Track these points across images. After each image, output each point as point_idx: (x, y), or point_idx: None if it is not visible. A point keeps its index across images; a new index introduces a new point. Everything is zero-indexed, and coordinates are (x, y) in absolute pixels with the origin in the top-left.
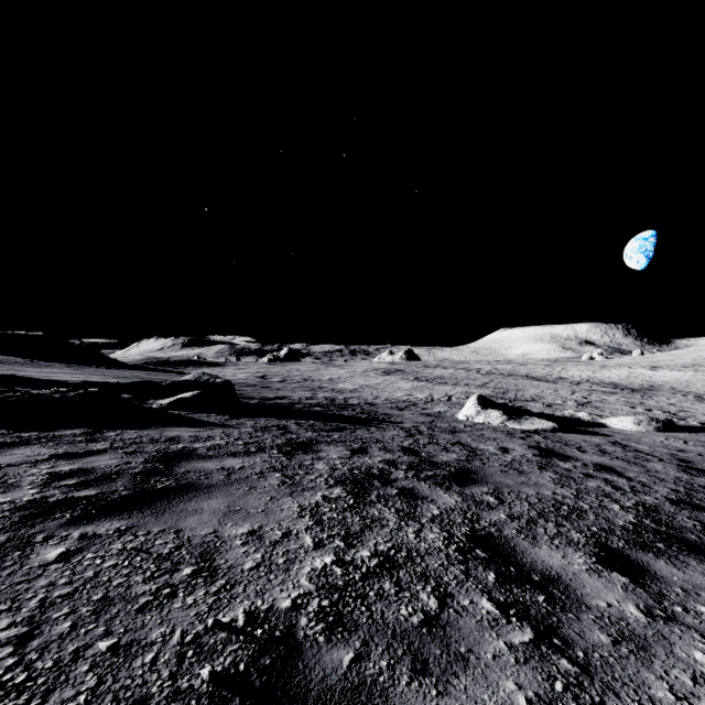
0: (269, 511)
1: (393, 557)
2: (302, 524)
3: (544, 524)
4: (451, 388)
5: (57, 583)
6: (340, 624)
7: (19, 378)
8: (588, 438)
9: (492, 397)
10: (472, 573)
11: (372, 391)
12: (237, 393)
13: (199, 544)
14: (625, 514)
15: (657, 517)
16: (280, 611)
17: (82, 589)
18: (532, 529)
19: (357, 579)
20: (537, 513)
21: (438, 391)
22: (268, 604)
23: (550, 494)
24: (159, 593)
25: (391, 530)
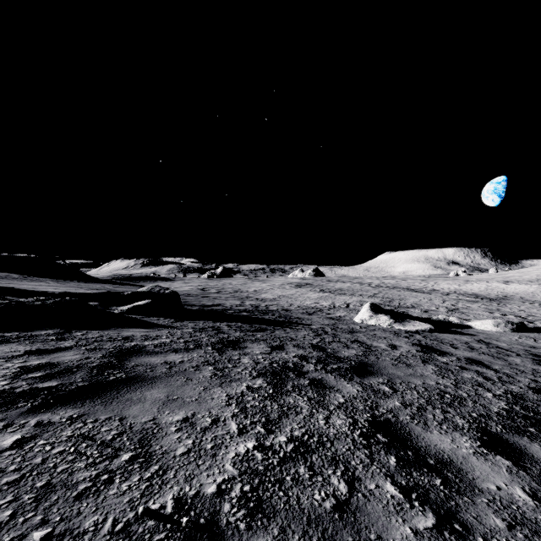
0: (201, 400)
1: (307, 442)
2: (229, 412)
3: (432, 411)
4: (348, 297)
5: (7, 470)
6: (260, 510)
7: (13, 289)
8: (458, 337)
9: (381, 304)
10: (375, 457)
11: (288, 300)
12: (182, 301)
13: (139, 431)
14: (497, 402)
15: (524, 404)
16: (205, 497)
17: (28, 476)
18: (423, 415)
19: (275, 464)
20: (425, 401)
21: (339, 300)
22: (195, 489)
23: (434, 383)
24: (97, 479)
25: (304, 417)
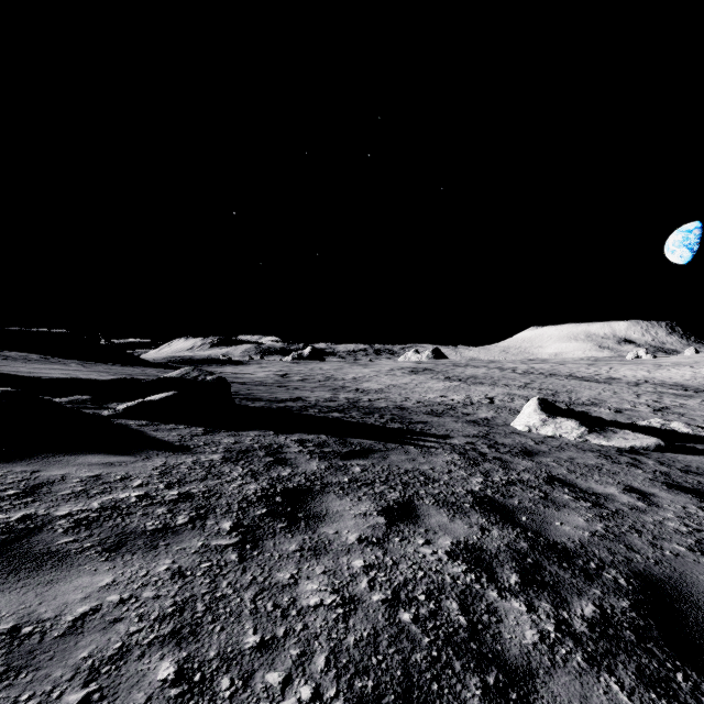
0: None
1: None
2: None
3: None
4: (489, 388)
5: None
6: None
7: None
8: None
9: None
10: None
11: (401, 392)
12: (244, 393)
13: None
14: None
15: None
16: None
17: None
18: None
19: None
20: None
21: (476, 392)
22: None
23: None
24: None
25: None
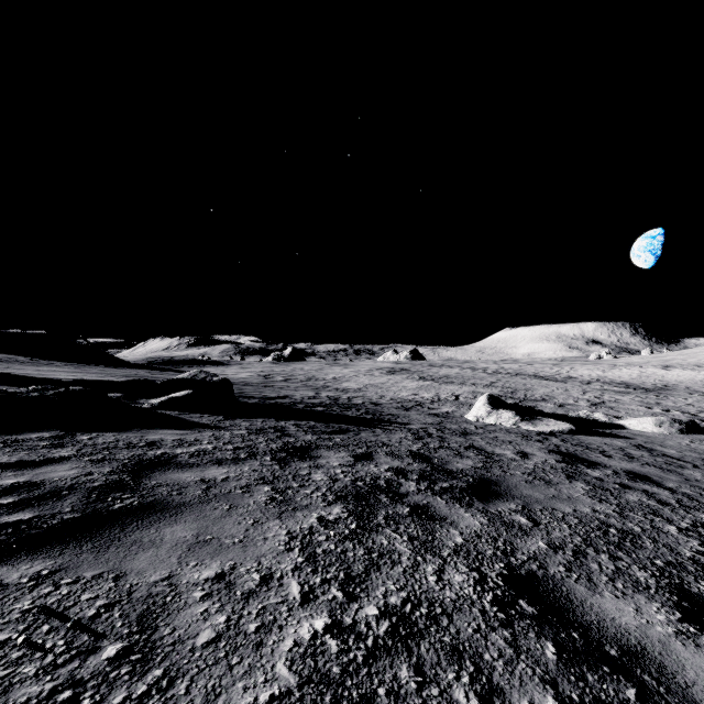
0: (248, 542)
1: (410, 618)
2: (288, 562)
3: (596, 557)
4: (457, 387)
5: None
6: None
7: (11, 376)
8: (609, 441)
9: (501, 396)
10: (521, 644)
11: (377, 390)
12: (237, 392)
13: (142, 599)
14: (687, 540)
15: None
16: None
17: None
18: (583, 564)
19: (360, 662)
20: (582, 540)
21: (445, 391)
22: None
23: (589, 511)
24: (51, 700)
25: (405, 569)
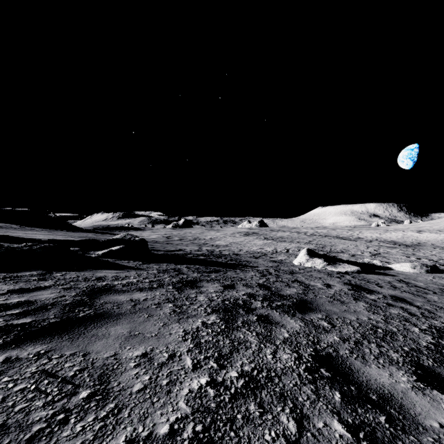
0: (160, 335)
1: (256, 378)
2: (184, 347)
3: (368, 345)
4: (288, 244)
5: None
6: None
7: (9, 237)
8: (382, 278)
9: (315, 250)
10: (321, 393)
11: (238, 246)
12: (150, 247)
13: (100, 367)
14: (424, 336)
15: None
16: (157, 439)
17: None
18: (360, 349)
19: (227, 401)
20: (360, 336)
21: (280, 246)
22: (148, 430)
23: (366, 319)
24: (53, 419)
25: (253, 351)
